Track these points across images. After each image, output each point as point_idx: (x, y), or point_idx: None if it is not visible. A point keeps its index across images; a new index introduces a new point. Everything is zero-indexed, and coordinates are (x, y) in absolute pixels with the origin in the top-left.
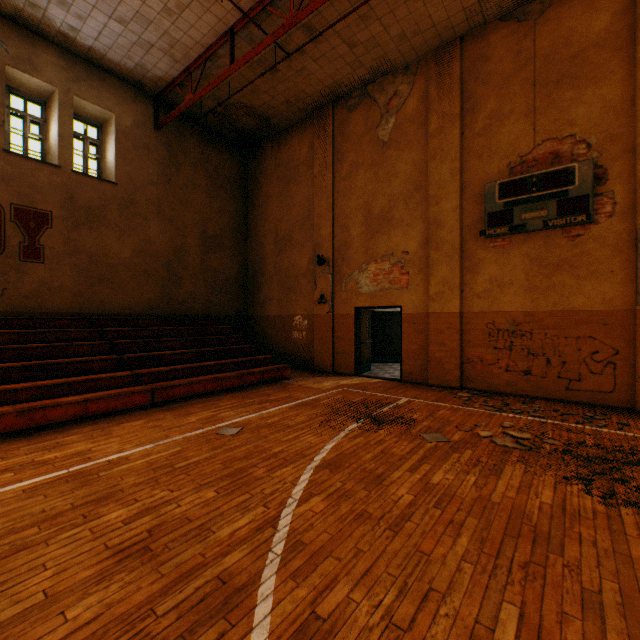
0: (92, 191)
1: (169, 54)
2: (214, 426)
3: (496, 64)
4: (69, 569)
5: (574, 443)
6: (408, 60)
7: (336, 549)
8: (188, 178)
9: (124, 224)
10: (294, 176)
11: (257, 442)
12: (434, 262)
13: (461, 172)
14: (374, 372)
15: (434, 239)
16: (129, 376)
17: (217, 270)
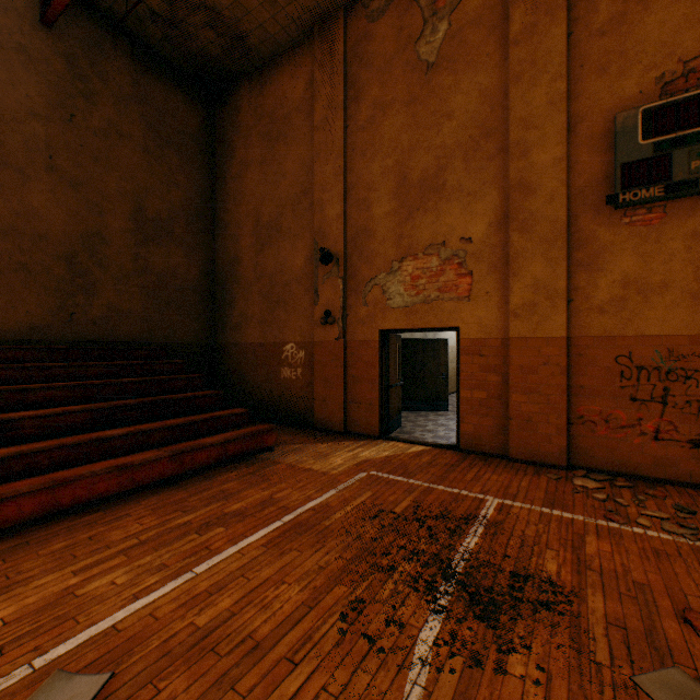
0: None
1: None
2: (25, 668)
3: None
4: None
5: None
6: None
7: None
8: (109, 120)
9: None
10: (284, 130)
11: None
12: (519, 253)
13: (568, 99)
14: (407, 430)
15: (519, 214)
16: None
17: (163, 273)
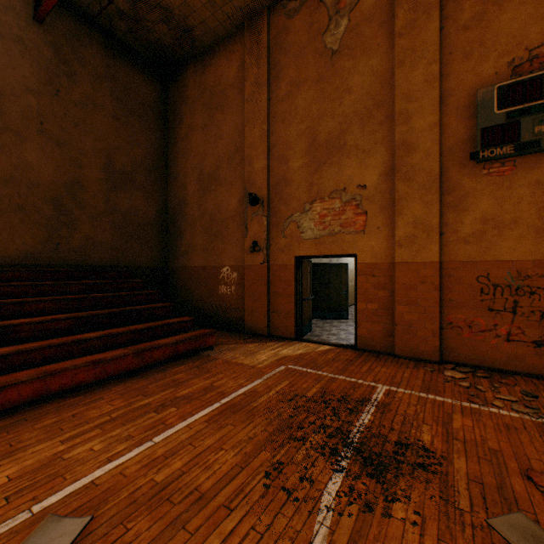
0: None
1: None
2: (26, 512)
3: None
4: None
5: None
6: None
7: None
8: (86, 94)
9: None
10: (221, 102)
11: None
12: (402, 197)
13: (440, 78)
14: (316, 333)
15: (402, 167)
16: None
17: (127, 212)
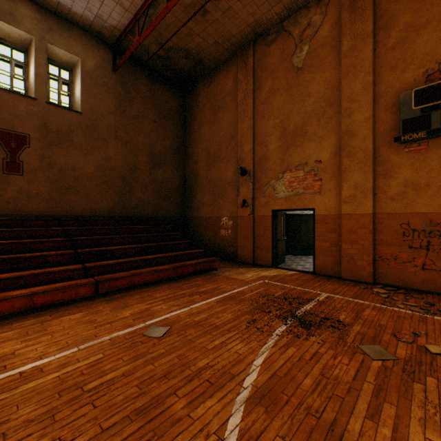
0: (62, 119)
1: (119, 3)
2: (143, 324)
3: None
4: None
5: None
6: None
7: None
8: (139, 110)
9: (88, 145)
10: (221, 105)
11: (181, 350)
12: (346, 168)
13: (373, 85)
14: (288, 264)
15: (346, 148)
16: (79, 269)
17: (162, 182)
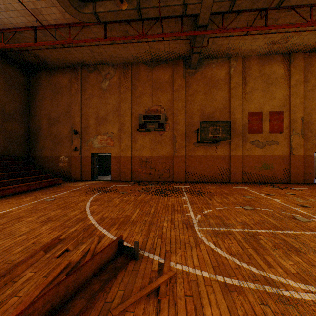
0: None
1: None
2: (41, 199)
3: (142, 77)
4: (30, 226)
5: (158, 189)
6: (114, 63)
7: (104, 211)
8: None
9: None
10: (60, 91)
11: (65, 200)
12: (123, 138)
13: (132, 108)
14: (99, 179)
15: (123, 129)
16: None
17: (11, 131)
